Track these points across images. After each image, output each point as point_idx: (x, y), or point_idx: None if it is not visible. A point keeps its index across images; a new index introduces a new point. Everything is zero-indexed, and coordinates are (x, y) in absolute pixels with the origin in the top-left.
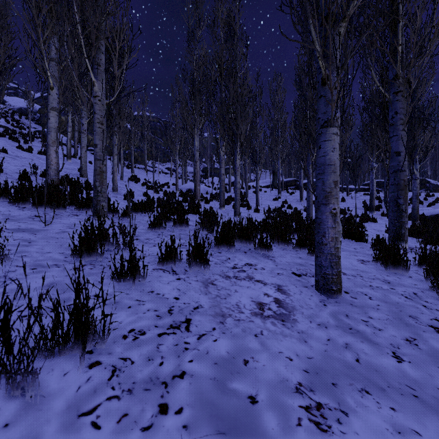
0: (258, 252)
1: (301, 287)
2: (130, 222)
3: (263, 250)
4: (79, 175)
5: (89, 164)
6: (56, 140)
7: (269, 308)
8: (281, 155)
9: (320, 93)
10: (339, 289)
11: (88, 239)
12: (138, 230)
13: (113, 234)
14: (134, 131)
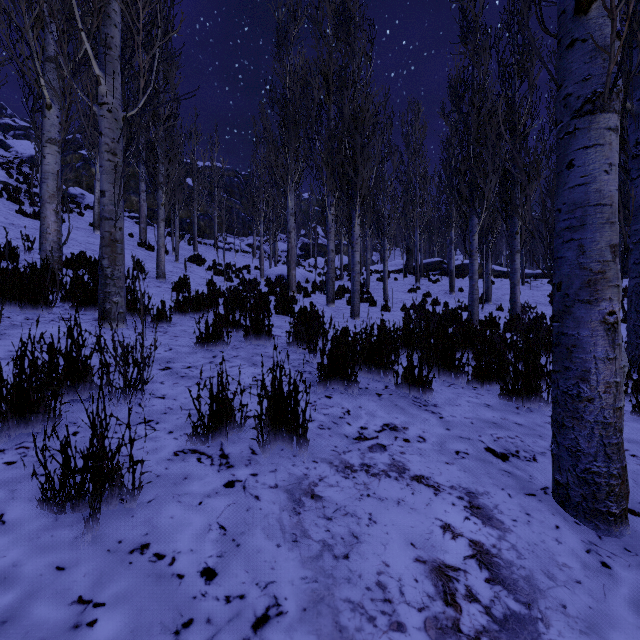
0: (404, 393)
1: (521, 495)
2: (142, 338)
3: (412, 389)
4: None
5: (129, 237)
6: (56, 192)
7: (468, 590)
8: (420, 223)
9: (571, 35)
10: (625, 509)
11: (20, 384)
12: (177, 348)
13: (102, 366)
14: (197, 188)
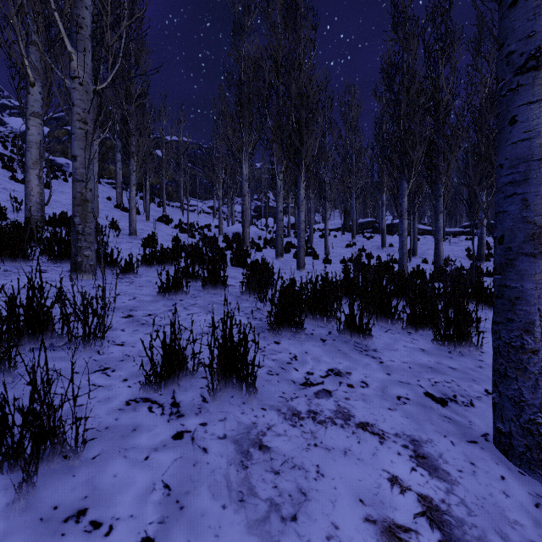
0: (346, 338)
1: (463, 442)
2: (102, 289)
3: (354, 334)
4: None
5: (107, 200)
6: (39, 160)
7: None
8: (356, 188)
9: None
10: None
11: None
12: (140, 297)
13: (63, 315)
14: (165, 158)
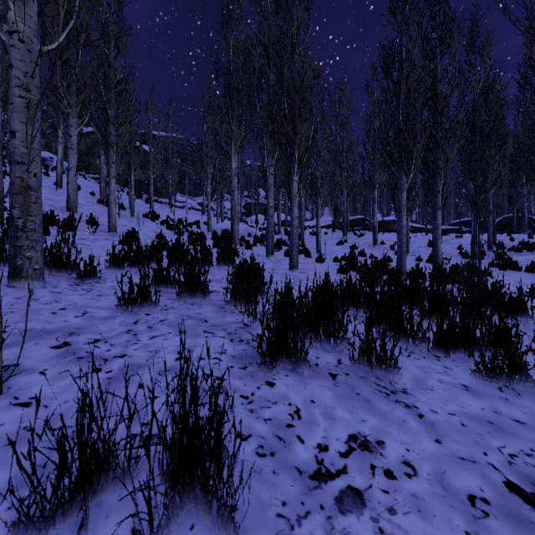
0: (362, 370)
1: None
2: None
3: (372, 366)
4: (66, 209)
5: (90, 195)
6: None
7: None
8: (347, 185)
9: None
10: None
11: None
12: (93, 312)
13: None
14: (153, 153)
